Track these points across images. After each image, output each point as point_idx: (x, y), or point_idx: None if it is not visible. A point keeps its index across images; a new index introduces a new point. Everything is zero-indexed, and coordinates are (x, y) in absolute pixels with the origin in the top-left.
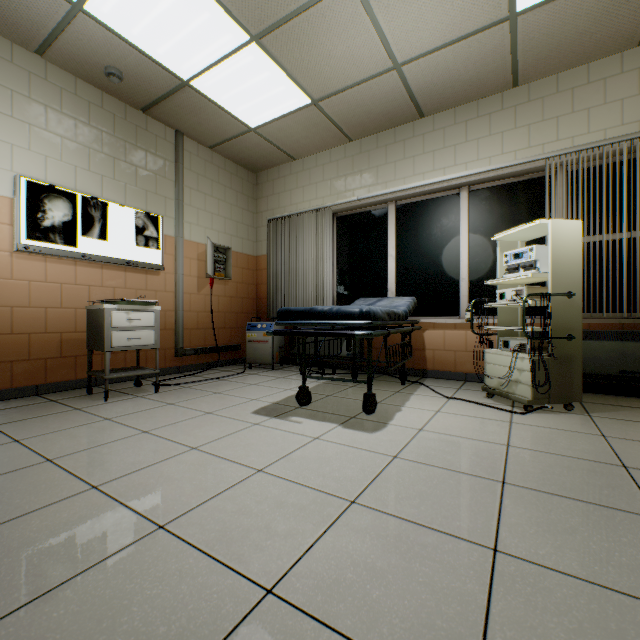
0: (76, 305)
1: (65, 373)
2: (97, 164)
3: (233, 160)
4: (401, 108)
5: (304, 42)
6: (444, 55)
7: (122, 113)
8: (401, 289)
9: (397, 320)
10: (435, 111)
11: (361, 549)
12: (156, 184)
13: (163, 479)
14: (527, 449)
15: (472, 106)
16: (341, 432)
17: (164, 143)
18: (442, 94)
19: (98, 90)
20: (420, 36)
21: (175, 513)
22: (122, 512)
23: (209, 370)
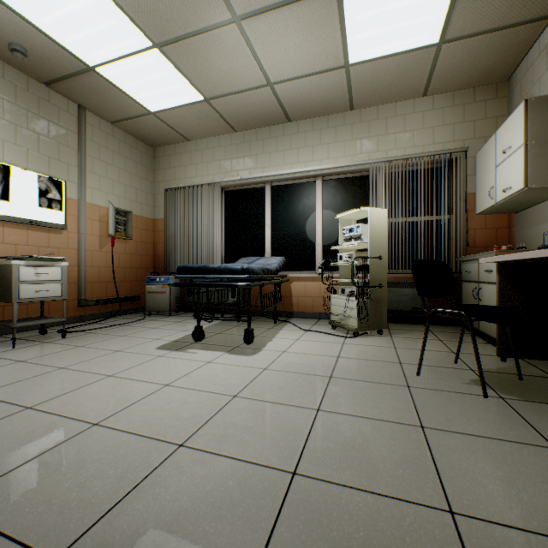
0: None
1: None
2: None
3: (133, 135)
4: (274, 113)
5: (198, 55)
6: (303, 82)
7: (24, 84)
8: (275, 250)
9: (270, 274)
10: (299, 119)
11: (240, 419)
12: (59, 151)
13: (89, 397)
14: (349, 358)
15: (324, 119)
16: (228, 357)
17: (67, 115)
18: (303, 108)
19: None
20: (286, 67)
21: (105, 415)
22: (60, 420)
23: (111, 318)
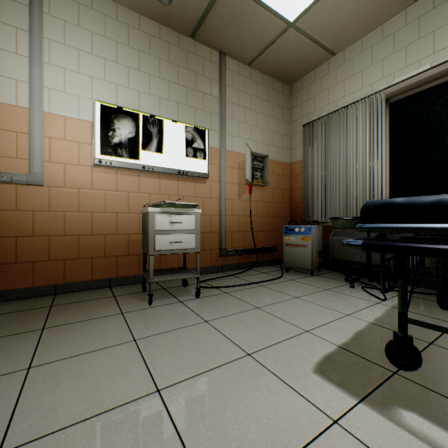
0: (139, 210)
1: (131, 269)
2: (155, 88)
3: (269, 74)
4: None
5: None
6: None
7: (175, 41)
8: None
9: None
10: None
11: None
12: (203, 102)
13: None
14: None
15: None
16: None
17: (209, 65)
18: None
19: (156, 24)
20: None
21: None
22: None
23: (248, 270)
